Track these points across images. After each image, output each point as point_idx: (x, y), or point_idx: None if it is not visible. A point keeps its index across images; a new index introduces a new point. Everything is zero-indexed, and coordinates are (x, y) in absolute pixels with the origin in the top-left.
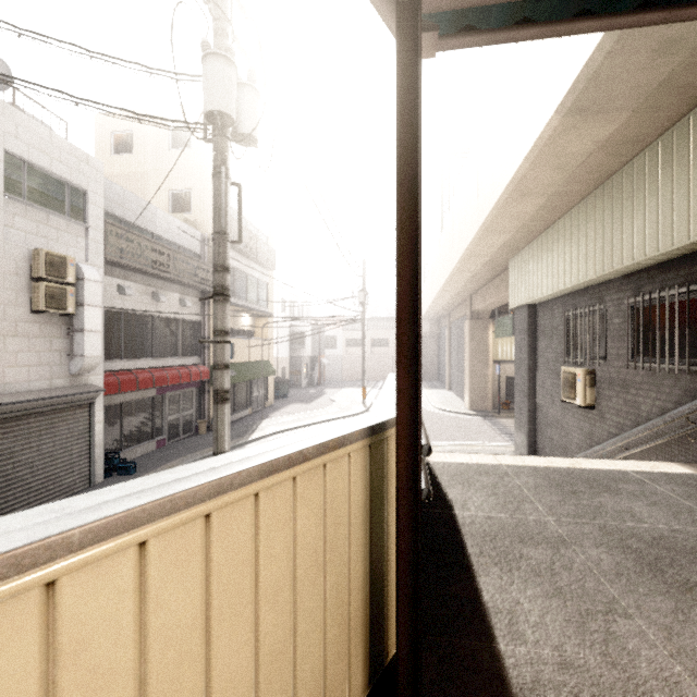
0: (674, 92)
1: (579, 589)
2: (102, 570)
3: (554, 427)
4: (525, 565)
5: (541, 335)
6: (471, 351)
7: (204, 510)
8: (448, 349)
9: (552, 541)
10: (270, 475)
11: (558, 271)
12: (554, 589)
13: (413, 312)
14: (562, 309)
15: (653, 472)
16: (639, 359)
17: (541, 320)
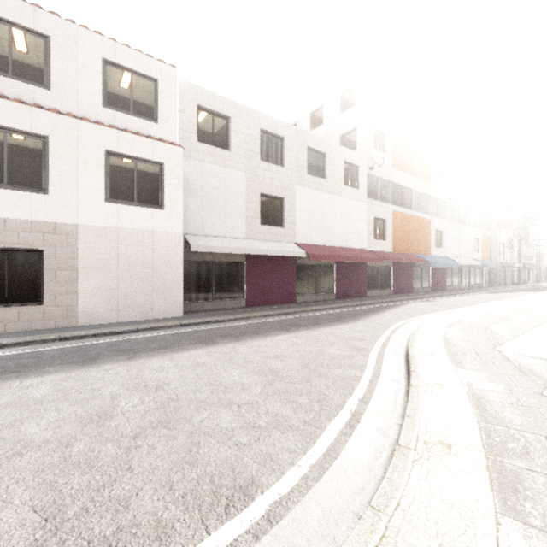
0: None
1: None
2: None
3: None
4: None
5: None
6: None
7: None
8: None
9: None
10: None
11: None
12: None
13: None
14: None
15: None
16: None
17: None
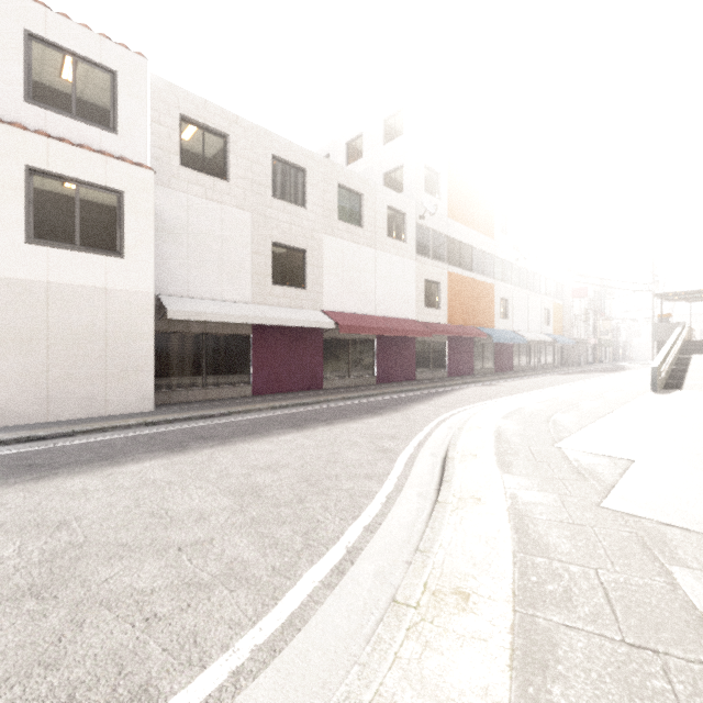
0: None
1: None
2: None
3: None
4: None
5: None
6: None
7: None
8: None
9: None
10: None
11: None
12: None
13: (690, 320)
14: None
15: None
16: None
17: None
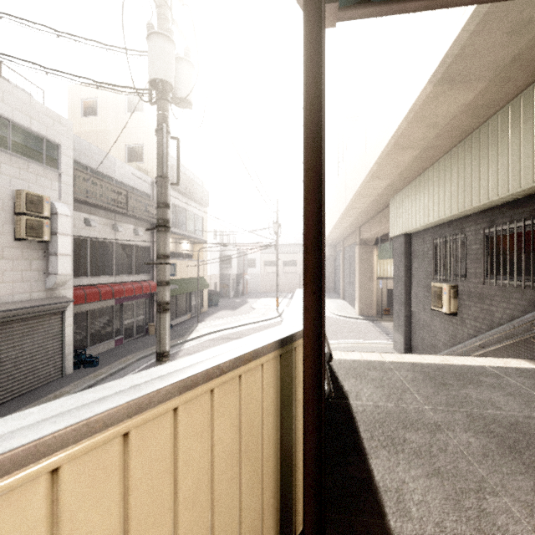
0: (523, 65)
1: (454, 470)
2: (8, 503)
3: (425, 329)
4: (408, 448)
5: (415, 258)
6: (360, 269)
7: (122, 429)
8: (342, 268)
9: (429, 427)
10: (189, 390)
11: (428, 208)
12: (433, 470)
13: (317, 241)
14: (431, 238)
15: (506, 367)
16: (493, 277)
17: (415, 246)
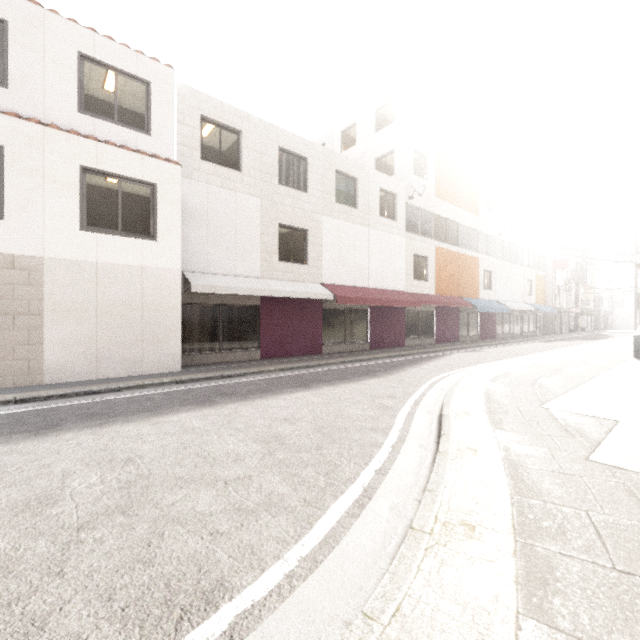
0: None
1: None
2: None
3: None
4: None
5: None
6: None
7: None
8: None
9: None
10: None
11: None
12: None
13: None
14: None
15: None
16: None
17: None
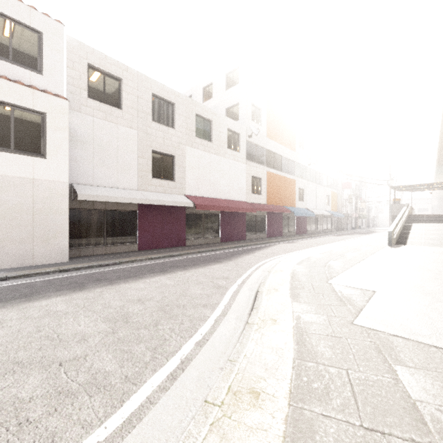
0: None
1: None
2: None
3: None
4: None
5: None
6: None
7: None
8: None
9: None
10: None
11: None
12: None
13: (411, 202)
14: None
15: None
16: None
17: None
